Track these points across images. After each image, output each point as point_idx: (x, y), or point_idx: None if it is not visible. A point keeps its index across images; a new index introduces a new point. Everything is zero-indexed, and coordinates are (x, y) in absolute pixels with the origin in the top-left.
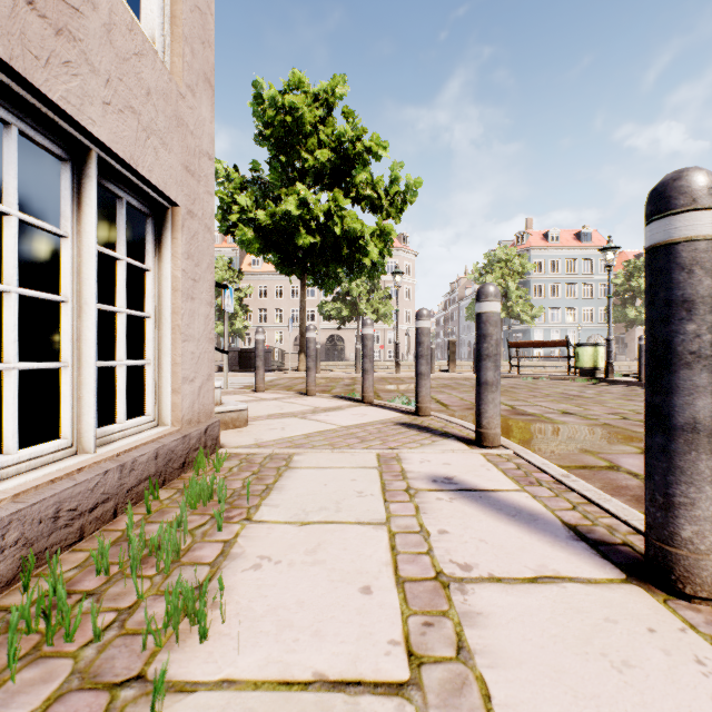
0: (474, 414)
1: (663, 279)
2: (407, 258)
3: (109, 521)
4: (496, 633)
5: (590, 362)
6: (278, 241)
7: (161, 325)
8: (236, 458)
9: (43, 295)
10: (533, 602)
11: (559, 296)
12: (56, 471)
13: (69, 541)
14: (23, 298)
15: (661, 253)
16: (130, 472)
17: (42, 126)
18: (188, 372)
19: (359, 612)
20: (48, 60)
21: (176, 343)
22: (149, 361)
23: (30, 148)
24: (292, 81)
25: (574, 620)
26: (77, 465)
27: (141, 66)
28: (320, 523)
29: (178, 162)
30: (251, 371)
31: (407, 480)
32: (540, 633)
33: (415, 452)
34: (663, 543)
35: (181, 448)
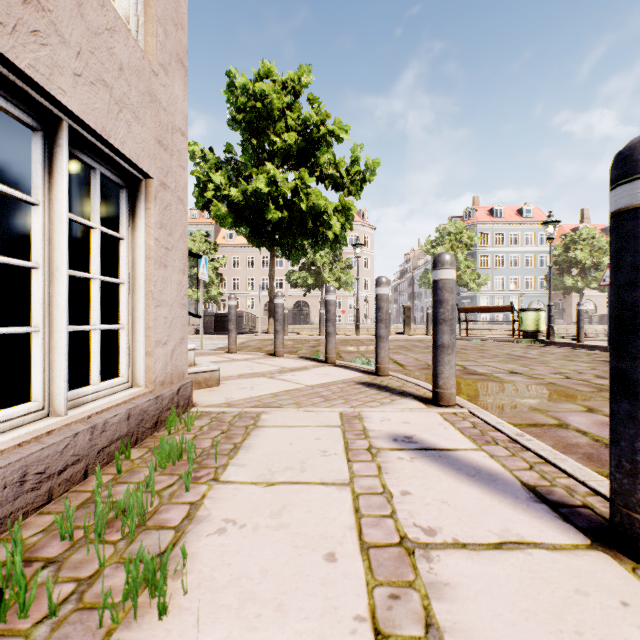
0: (429, 373)
1: (630, 244)
2: (366, 232)
3: (79, 482)
4: (465, 607)
5: (532, 325)
6: (249, 216)
7: (135, 291)
8: (207, 417)
9: (13, 261)
10: (500, 571)
11: (503, 266)
12: (25, 434)
13: (36, 504)
14: (14, 267)
15: (628, 217)
16: (101, 433)
17: (12, 94)
18: (161, 335)
19: (324, 582)
20: (15, 27)
21: (149, 308)
22: (123, 325)
23: (20, 129)
24: (262, 71)
25: (544, 591)
26: (47, 428)
27: (114, 41)
28: (286, 483)
29: (151, 136)
30: (225, 333)
31: (369, 438)
32: (510, 607)
33: (376, 411)
34: (630, 510)
35: (154, 409)
